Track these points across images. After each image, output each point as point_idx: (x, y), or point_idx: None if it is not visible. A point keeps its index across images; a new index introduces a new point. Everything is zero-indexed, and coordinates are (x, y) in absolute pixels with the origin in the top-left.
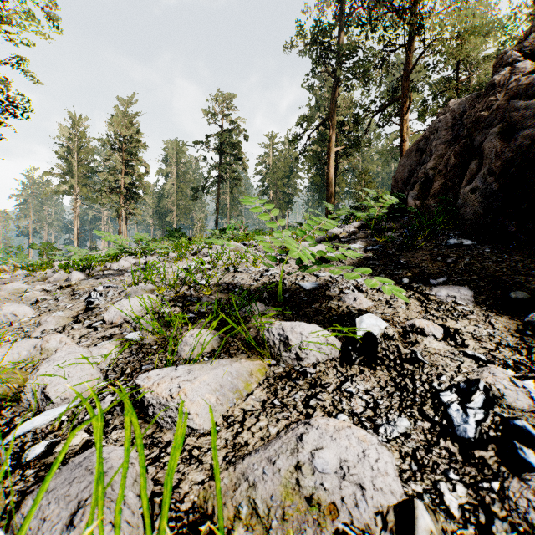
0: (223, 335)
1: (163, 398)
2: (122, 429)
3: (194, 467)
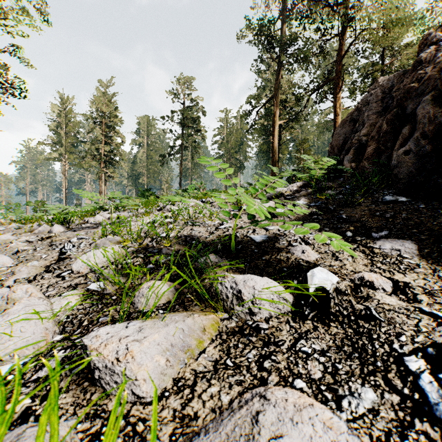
0: (179, 287)
1: (109, 361)
2: (67, 393)
3: None
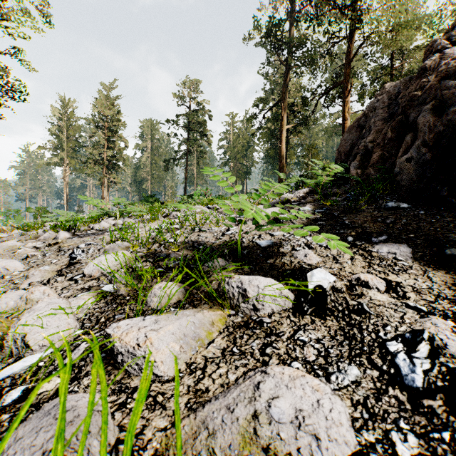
0: (188, 287)
1: (131, 346)
2: None
3: (158, 413)
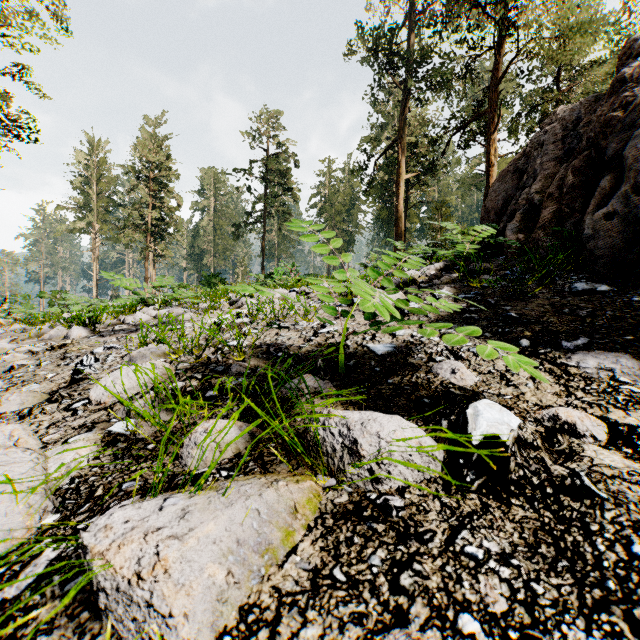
0: (255, 429)
1: (123, 579)
2: (49, 633)
3: None
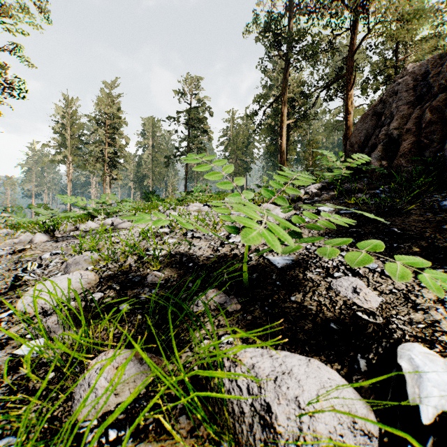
0: (157, 361)
1: None
2: None
3: None
